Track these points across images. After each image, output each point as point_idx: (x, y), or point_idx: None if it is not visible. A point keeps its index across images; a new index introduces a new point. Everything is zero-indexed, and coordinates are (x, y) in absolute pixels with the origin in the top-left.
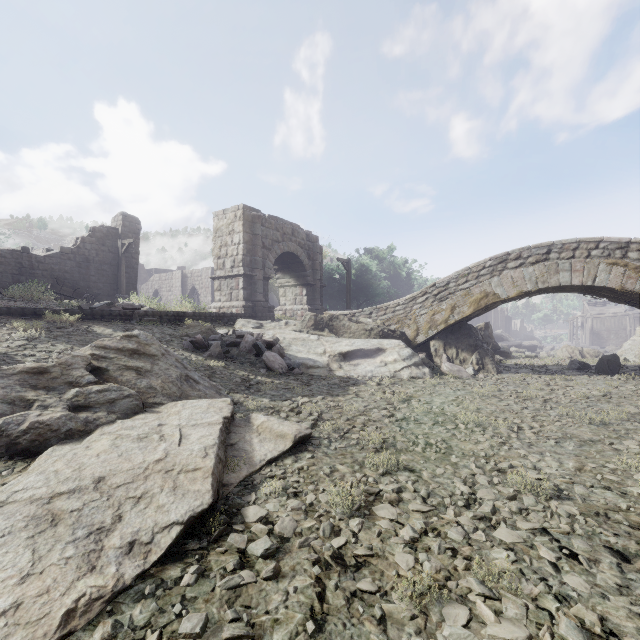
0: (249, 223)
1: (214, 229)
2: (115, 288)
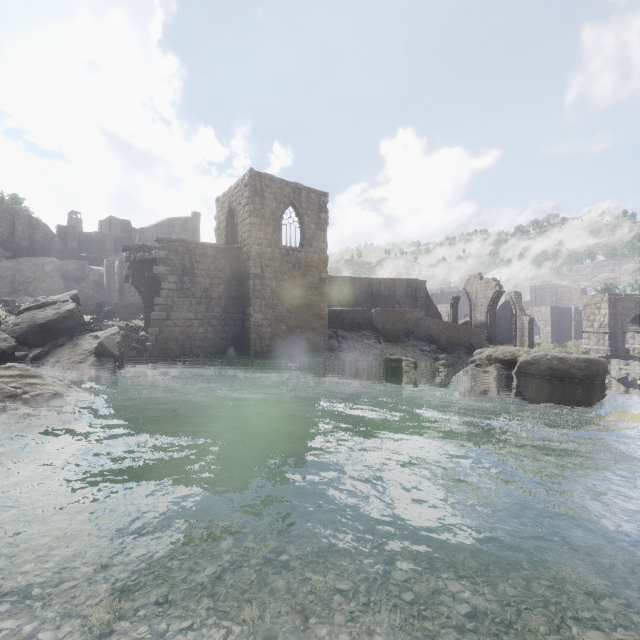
0: (612, 303)
1: (584, 305)
2: (509, 331)
